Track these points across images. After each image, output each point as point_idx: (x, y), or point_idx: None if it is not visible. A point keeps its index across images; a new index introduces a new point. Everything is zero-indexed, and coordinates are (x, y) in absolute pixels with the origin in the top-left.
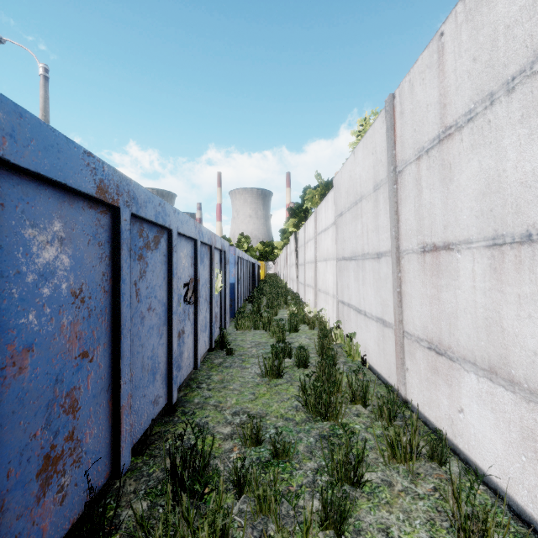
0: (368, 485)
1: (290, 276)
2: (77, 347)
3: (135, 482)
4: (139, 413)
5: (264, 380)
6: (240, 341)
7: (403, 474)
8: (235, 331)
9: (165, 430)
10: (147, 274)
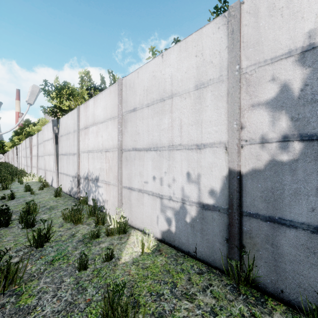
0: None
1: (15, 162)
2: None
3: None
4: None
5: None
6: None
7: None
8: None
9: None
10: None
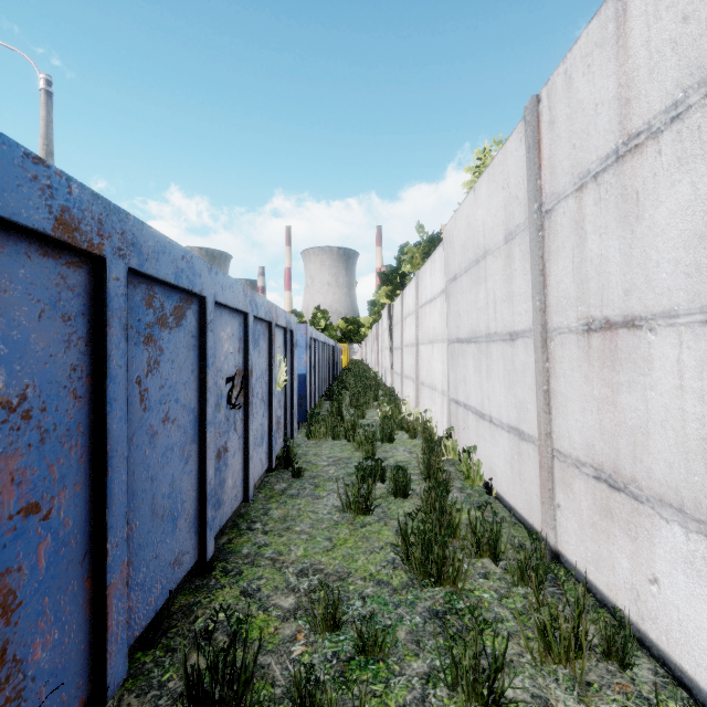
0: (511, 706)
1: (382, 363)
2: (15, 498)
3: (138, 699)
4: (146, 586)
5: (345, 517)
6: (313, 456)
7: (564, 684)
8: (307, 441)
9: (194, 603)
10: (161, 366)
